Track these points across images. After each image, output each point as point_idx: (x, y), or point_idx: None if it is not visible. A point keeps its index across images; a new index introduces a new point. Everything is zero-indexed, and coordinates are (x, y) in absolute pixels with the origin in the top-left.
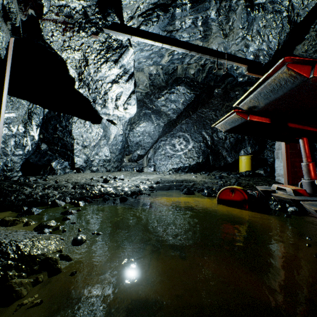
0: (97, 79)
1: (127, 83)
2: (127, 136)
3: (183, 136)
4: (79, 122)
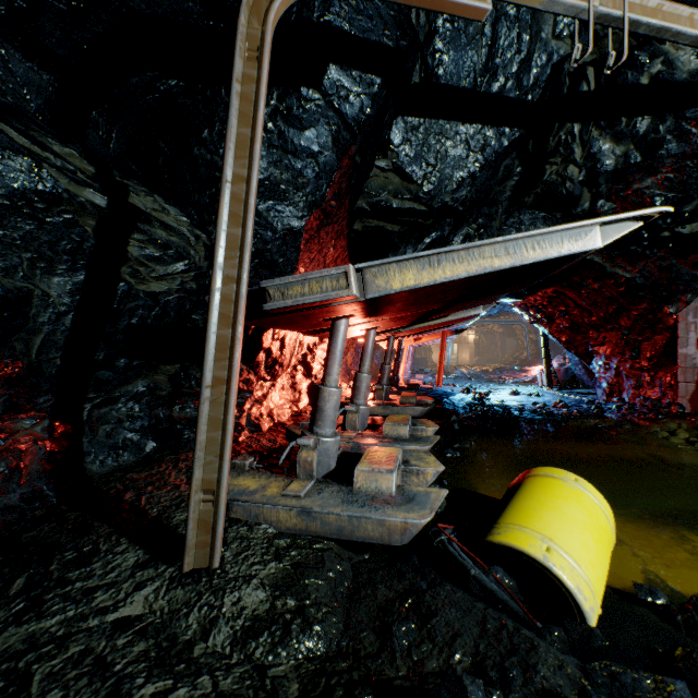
0: None
1: None
2: None
3: None
4: None
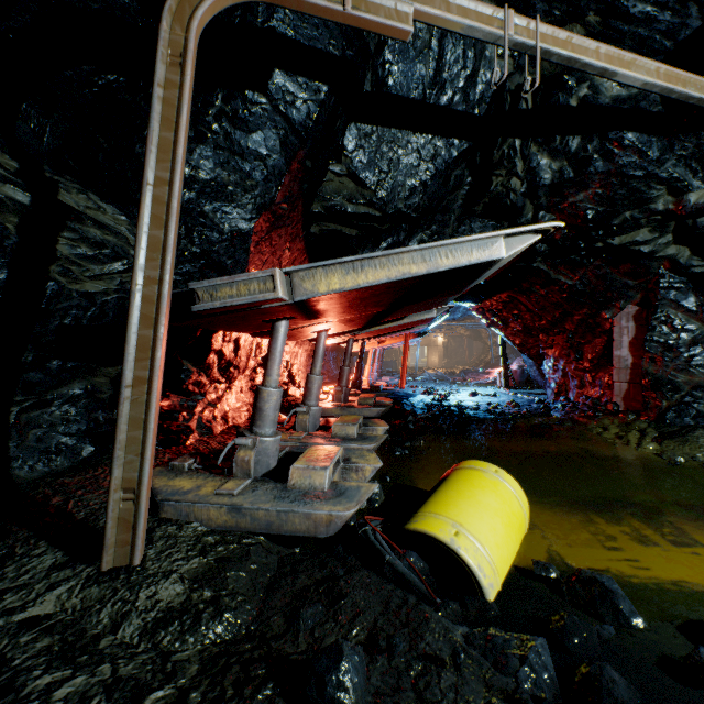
0: None
1: None
2: None
3: None
4: None
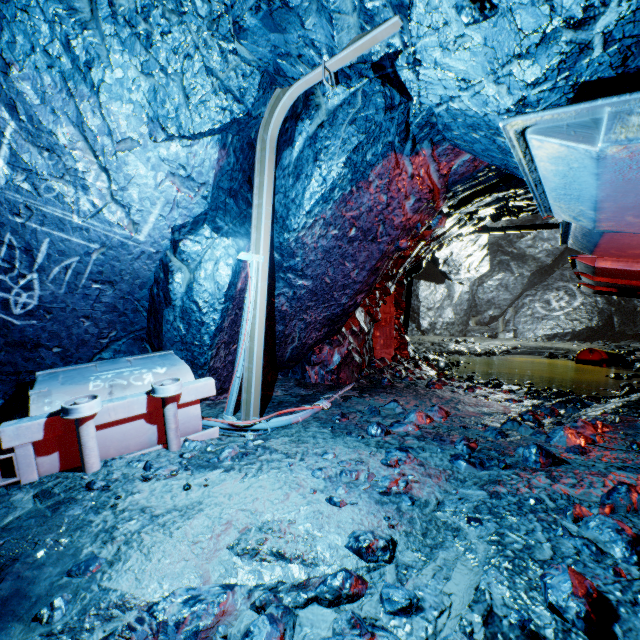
0: (456, 259)
1: (480, 253)
2: (474, 293)
3: (564, 289)
4: (425, 285)
